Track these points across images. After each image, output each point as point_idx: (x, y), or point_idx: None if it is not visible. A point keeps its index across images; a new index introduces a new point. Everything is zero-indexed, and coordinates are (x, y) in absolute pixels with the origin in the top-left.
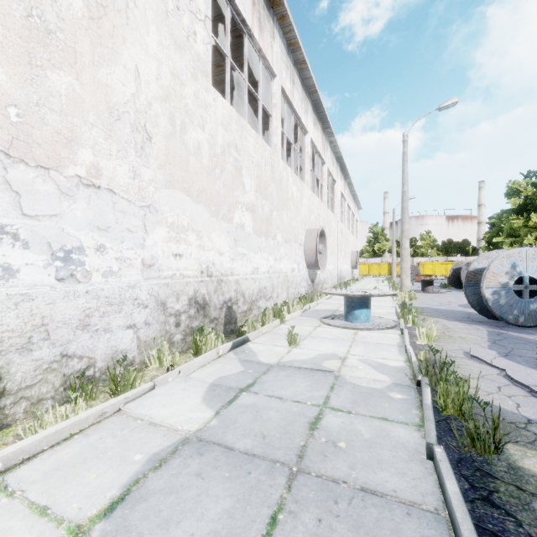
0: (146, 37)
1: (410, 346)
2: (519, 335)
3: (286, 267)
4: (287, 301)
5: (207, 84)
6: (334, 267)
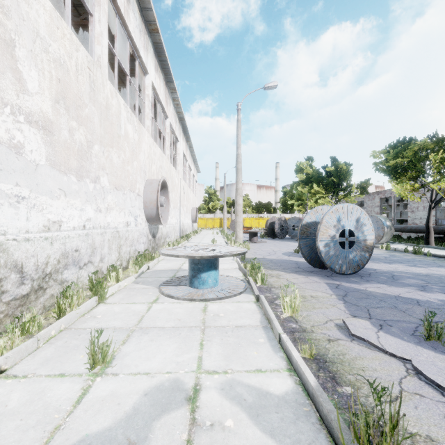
0: None
1: (287, 336)
2: (352, 285)
3: (117, 220)
4: (115, 265)
5: None
6: (177, 221)
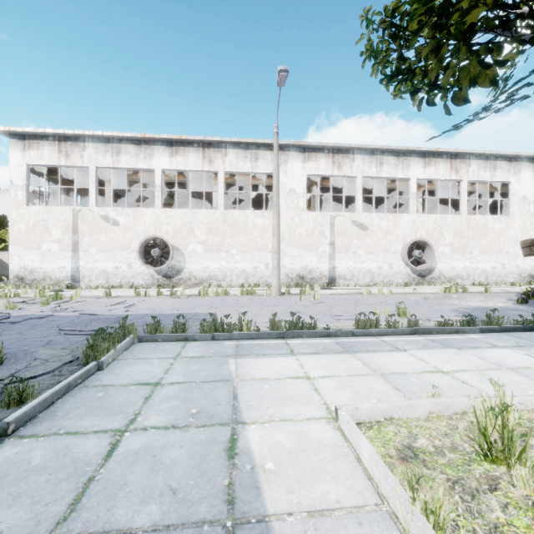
0: (516, 220)
1: None
2: None
3: None
4: None
5: (533, 217)
6: None
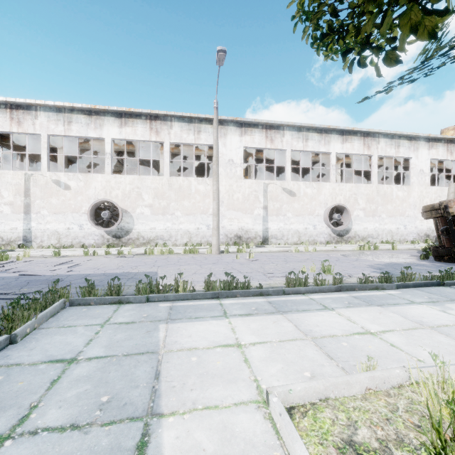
0: (415, 189)
1: None
2: None
3: None
4: None
5: (429, 187)
6: None
